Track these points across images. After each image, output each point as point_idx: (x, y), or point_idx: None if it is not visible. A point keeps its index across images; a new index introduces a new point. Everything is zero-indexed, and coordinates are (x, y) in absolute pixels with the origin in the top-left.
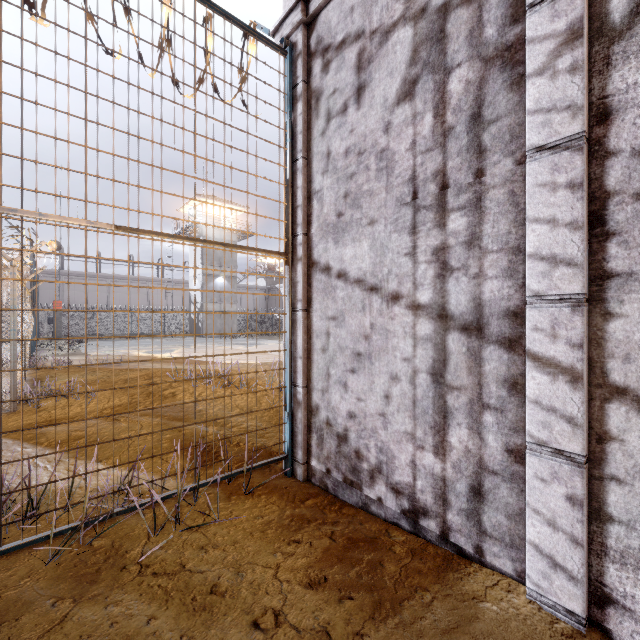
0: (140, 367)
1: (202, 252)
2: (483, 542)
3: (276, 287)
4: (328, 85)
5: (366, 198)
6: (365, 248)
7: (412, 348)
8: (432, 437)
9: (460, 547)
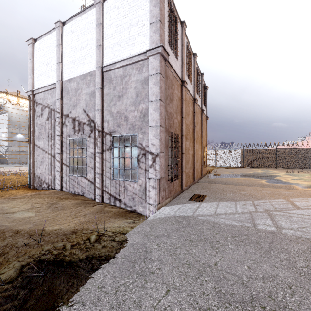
0: None
1: (8, 121)
2: (55, 186)
3: None
4: (37, 110)
5: (43, 134)
6: (42, 143)
7: (48, 160)
8: (50, 173)
9: (53, 188)
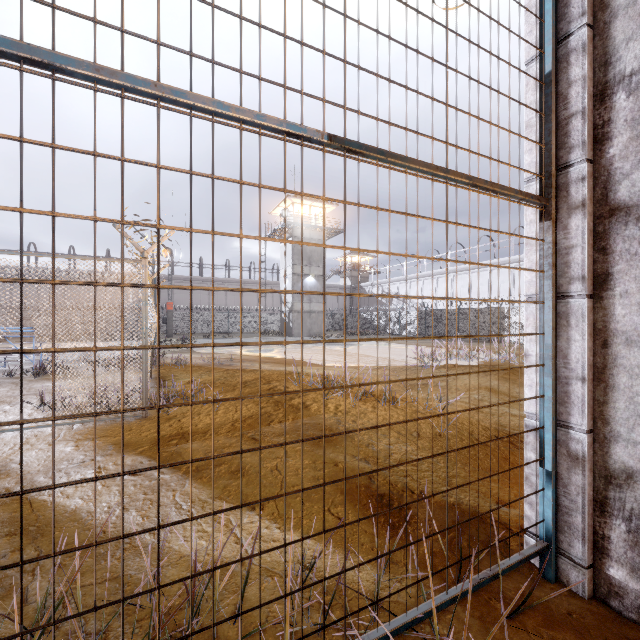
0: (251, 368)
1: (293, 252)
2: None
3: (361, 286)
4: None
5: None
6: None
7: None
8: None
9: None
